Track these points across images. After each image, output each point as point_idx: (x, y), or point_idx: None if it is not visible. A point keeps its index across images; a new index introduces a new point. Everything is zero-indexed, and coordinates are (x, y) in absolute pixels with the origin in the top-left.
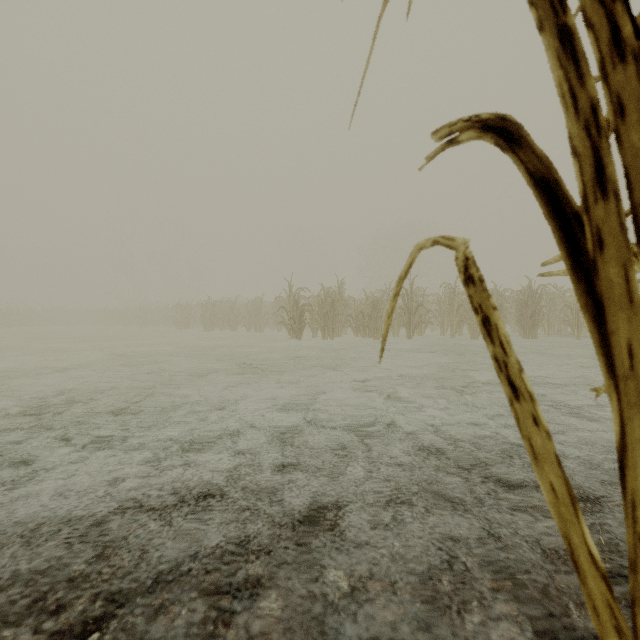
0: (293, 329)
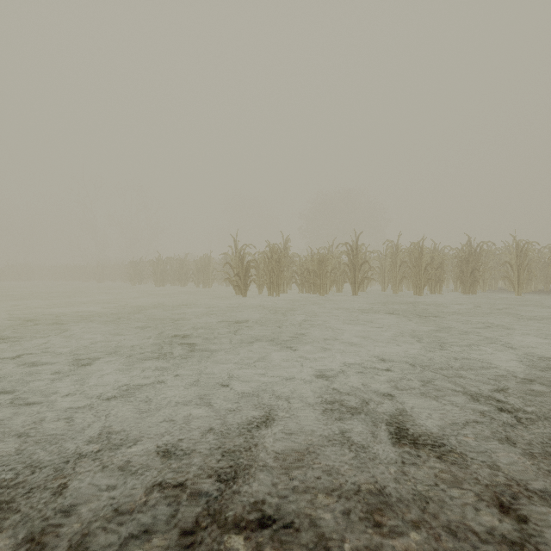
0: (238, 286)
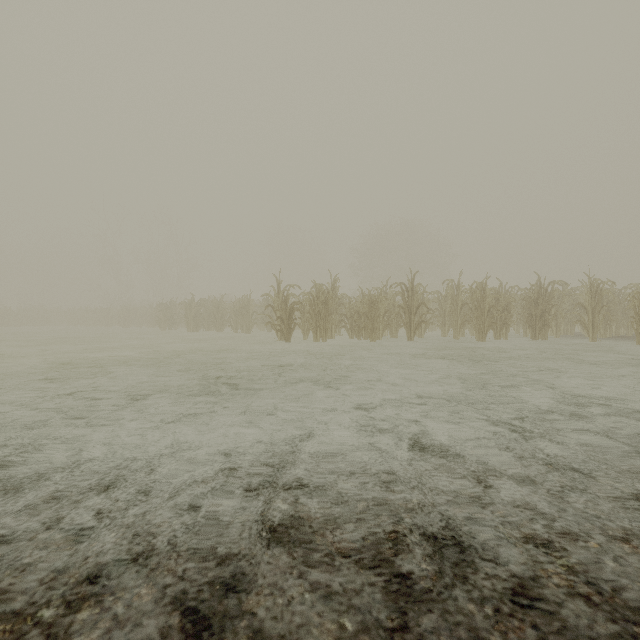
0: (281, 330)
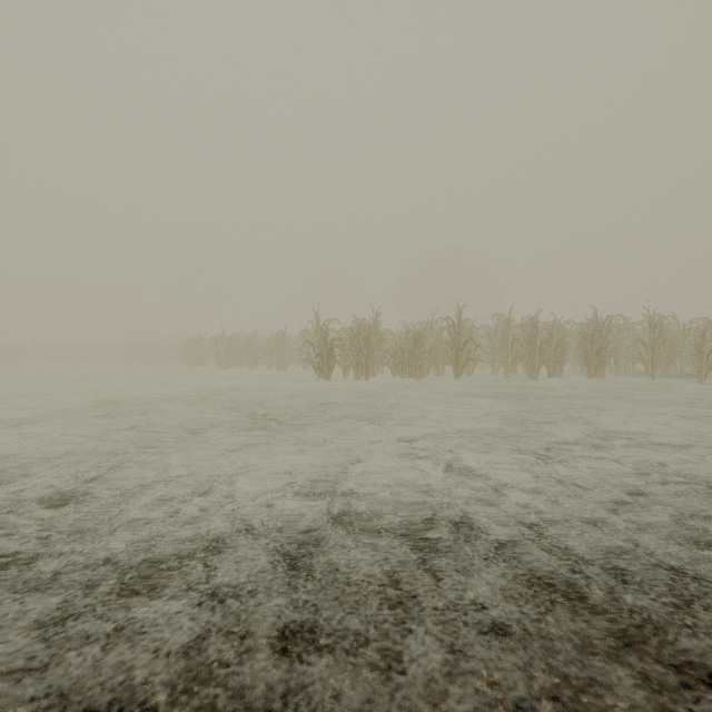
0: (321, 368)
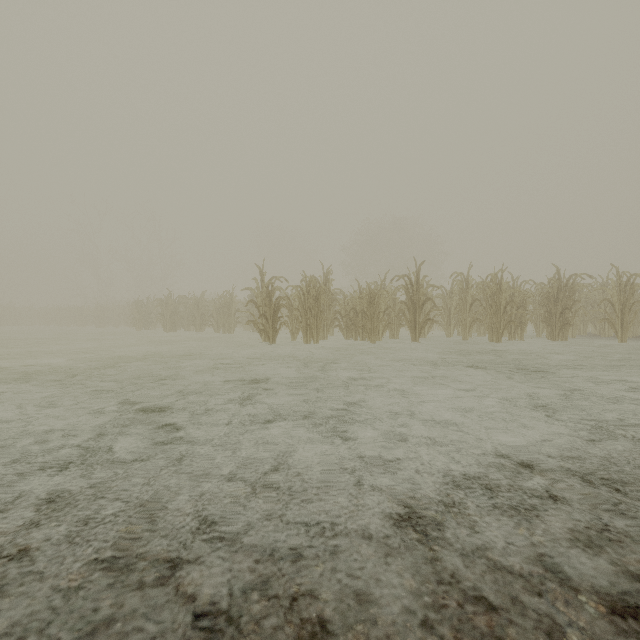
0: (265, 330)
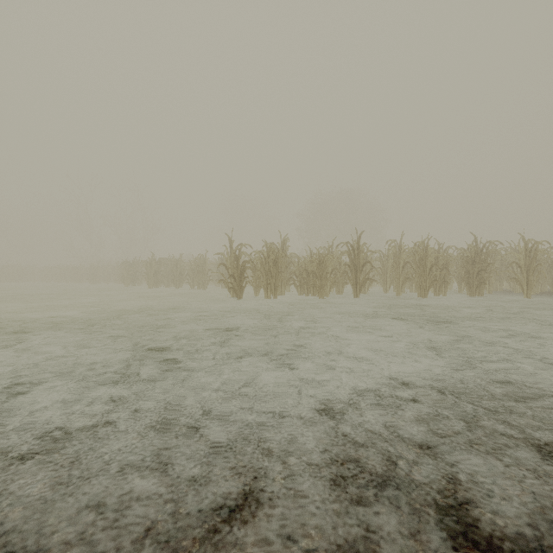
0: (233, 287)
